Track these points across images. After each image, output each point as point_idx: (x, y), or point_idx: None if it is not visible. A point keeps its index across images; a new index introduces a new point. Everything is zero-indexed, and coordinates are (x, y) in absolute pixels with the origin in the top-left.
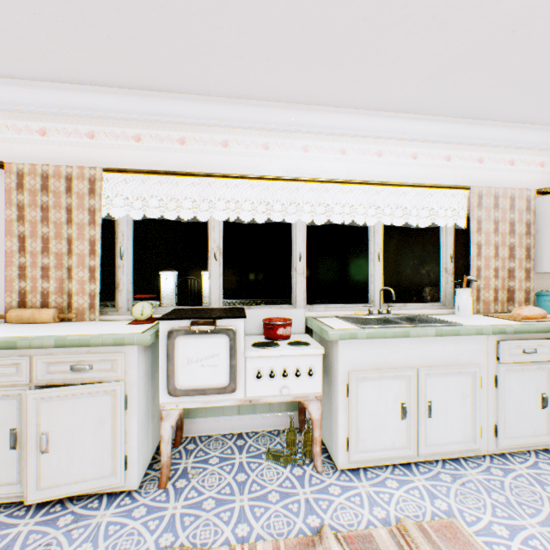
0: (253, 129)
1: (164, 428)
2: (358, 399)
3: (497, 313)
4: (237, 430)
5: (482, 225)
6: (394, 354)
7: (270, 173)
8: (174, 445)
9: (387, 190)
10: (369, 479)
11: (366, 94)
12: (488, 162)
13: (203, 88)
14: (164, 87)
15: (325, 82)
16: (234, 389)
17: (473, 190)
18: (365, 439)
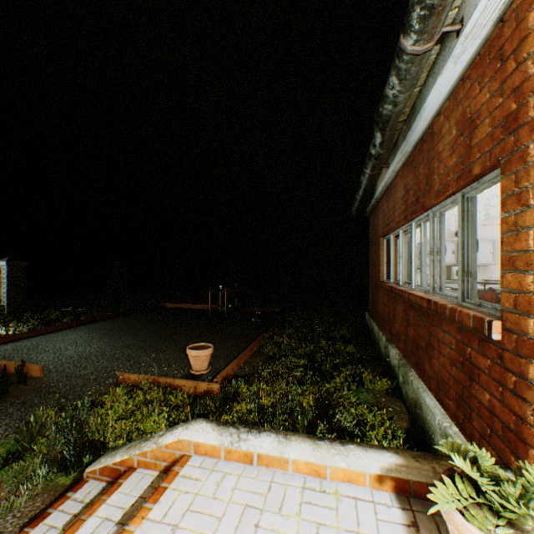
0: None
1: None
2: None
3: None
4: None
5: None
6: None
7: None
8: None
9: None
10: None
11: None
12: None
13: None
14: None
15: None
16: None
17: None
18: None
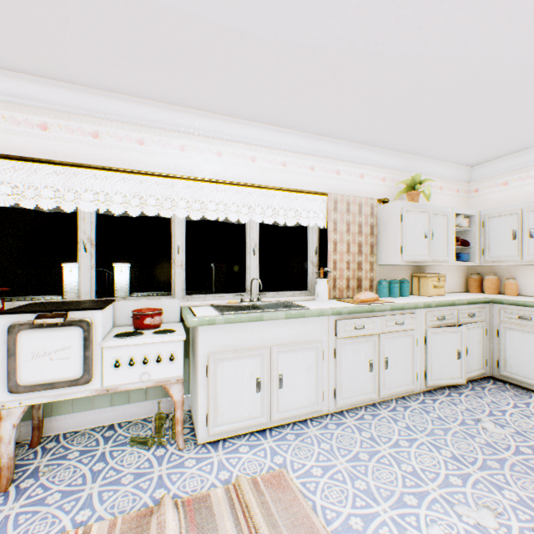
0: (127, 123)
1: (4, 428)
2: (218, 378)
3: (350, 298)
4: (109, 422)
5: (338, 226)
6: (251, 336)
7: (146, 168)
8: (31, 446)
9: (260, 192)
10: (226, 449)
11: (234, 104)
12: (344, 174)
13: (64, 75)
14: (17, 67)
15: (192, 88)
16: (89, 380)
17: (330, 196)
18: (224, 413)
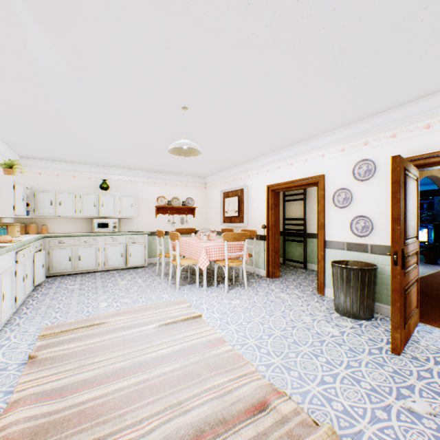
0: None
1: None
2: None
3: None
4: None
5: None
6: None
7: None
8: None
9: None
10: None
11: None
12: None
13: None
14: None
15: None
16: None
17: None
18: None
